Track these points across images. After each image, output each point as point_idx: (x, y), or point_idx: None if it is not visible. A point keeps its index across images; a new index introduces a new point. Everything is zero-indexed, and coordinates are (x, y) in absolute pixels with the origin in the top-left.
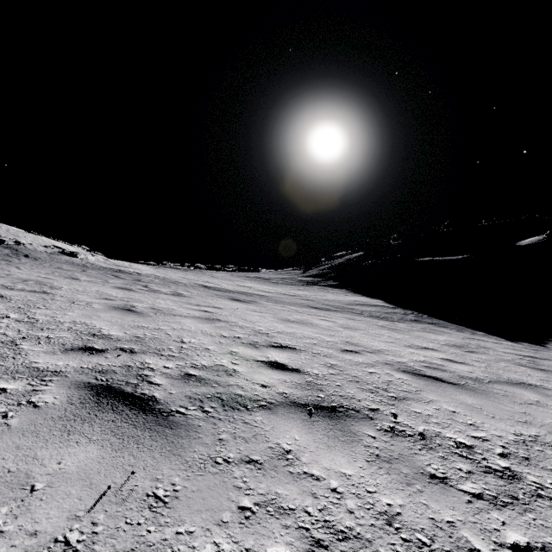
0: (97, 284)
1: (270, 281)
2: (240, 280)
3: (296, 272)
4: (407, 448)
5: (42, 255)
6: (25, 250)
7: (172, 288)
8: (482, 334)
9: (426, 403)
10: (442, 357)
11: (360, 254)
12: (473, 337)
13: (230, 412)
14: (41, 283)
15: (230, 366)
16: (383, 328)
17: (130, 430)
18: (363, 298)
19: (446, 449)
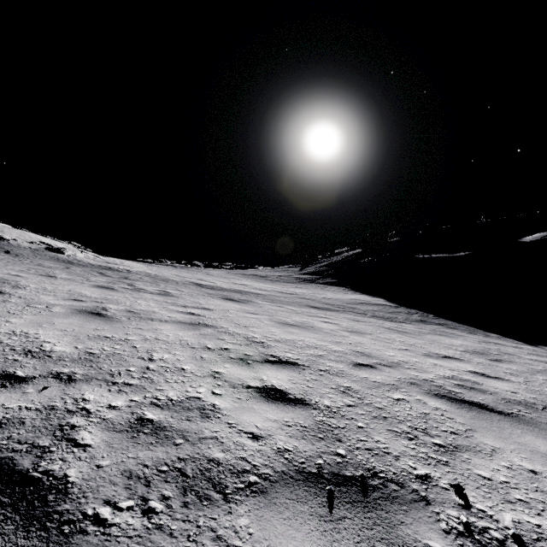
0: (74, 282)
1: (267, 279)
2: (236, 278)
3: (293, 270)
4: None
5: (25, 251)
6: (7, 246)
7: (161, 286)
8: (496, 336)
9: (489, 455)
10: (471, 370)
11: (357, 252)
12: (488, 340)
13: (194, 510)
14: (5, 281)
15: (209, 400)
16: (391, 331)
17: None
18: (363, 297)
19: None
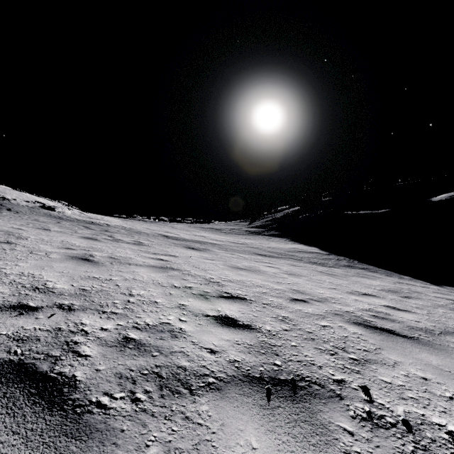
0: (65, 234)
1: (221, 231)
2: (196, 231)
3: (243, 224)
4: (397, 450)
5: (23, 209)
6: (9, 204)
7: (135, 238)
8: (409, 278)
9: (391, 366)
10: (385, 304)
11: (296, 209)
12: (402, 281)
13: (168, 400)
14: (10, 233)
15: (177, 325)
16: (322, 273)
17: (15, 451)
18: (301, 246)
19: (444, 449)
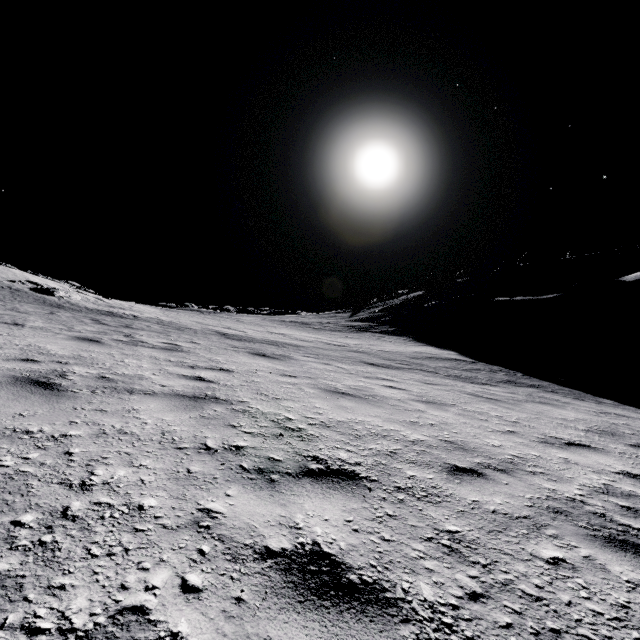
0: (45, 332)
1: (310, 327)
2: (272, 326)
3: (342, 316)
4: None
5: (2, 292)
6: None
7: (171, 337)
8: (611, 403)
9: None
10: (622, 469)
11: (419, 294)
12: (606, 410)
13: None
14: None
15: (165, 618)
16: (478, 398)
17: None
18: (430, 349)
19: None
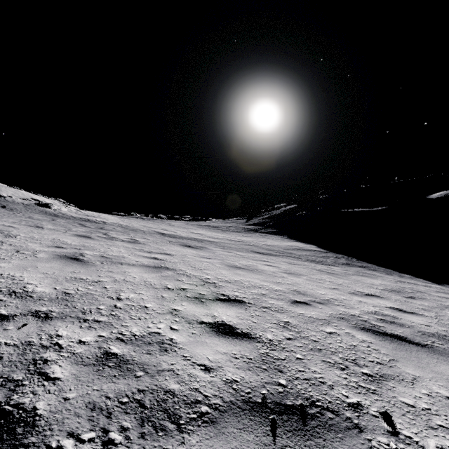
0: (57, 232)
1: (218, 229)
2: (193, 228)
3: (240, 221)
4: None
5: (18, 206)
6: (3, 202)
7: (131, 235)
8: (409, 276)
9: (411, 383)
10: (390, 306)
11: (293, 206)
12: (403, 280)
13: (150, 441)
14: None
15: (167, 335)
16: (322, 272)
17: None
18: (298, 244)
19: None
